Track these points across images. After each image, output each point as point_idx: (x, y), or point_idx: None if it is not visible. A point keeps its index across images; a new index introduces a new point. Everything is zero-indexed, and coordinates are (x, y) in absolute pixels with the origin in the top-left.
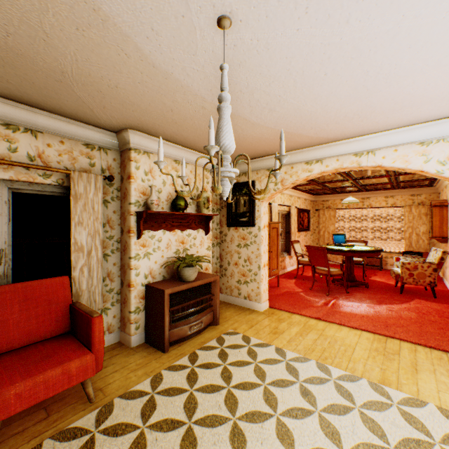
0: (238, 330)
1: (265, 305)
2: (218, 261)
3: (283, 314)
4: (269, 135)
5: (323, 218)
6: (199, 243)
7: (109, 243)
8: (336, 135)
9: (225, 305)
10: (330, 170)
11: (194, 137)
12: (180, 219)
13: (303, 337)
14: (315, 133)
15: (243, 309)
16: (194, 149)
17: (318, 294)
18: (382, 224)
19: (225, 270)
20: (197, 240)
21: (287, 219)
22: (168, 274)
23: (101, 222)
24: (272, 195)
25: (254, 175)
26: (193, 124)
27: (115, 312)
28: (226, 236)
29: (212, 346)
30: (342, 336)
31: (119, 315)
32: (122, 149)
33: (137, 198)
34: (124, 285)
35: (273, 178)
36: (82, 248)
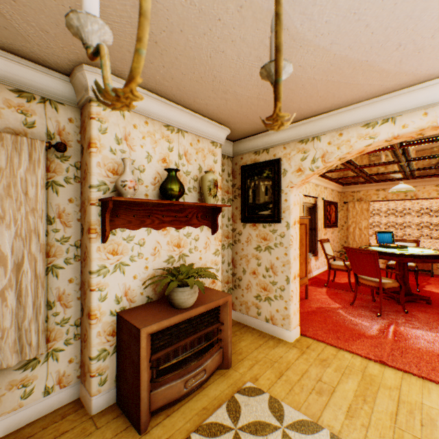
0: (261, 381)
1: (296, 333)
2: (230, 267)
3: (324, 350)
4: (315, 69)
5: (353, 212)
6: (203, 245)
7: (61, 248)
8: (435, 63)
9: (239, 328)
10: (409, 131)
11: (192, 81)
12: (174, 212)
13: (370, 407)
14: (398, 61)
15: (265, 336)
16: (195, 109)
17: (363, 312)
18: (430, 219)
19: (239, 280)
20: (200, 241)
21: (313, 214)
22: (154, 294)
23: (41, 216)
24: (307, 177)
25: (280, 151)
26: (187, 45)
27: (71, 354)
28: (241, 235)
29: (219, 422)
30: (437, 407)
31: (79, 357)
32: (80, 102)
33: (101, 179)
34: (84, 313)
35: (309, 153)
36: (3, 258)
